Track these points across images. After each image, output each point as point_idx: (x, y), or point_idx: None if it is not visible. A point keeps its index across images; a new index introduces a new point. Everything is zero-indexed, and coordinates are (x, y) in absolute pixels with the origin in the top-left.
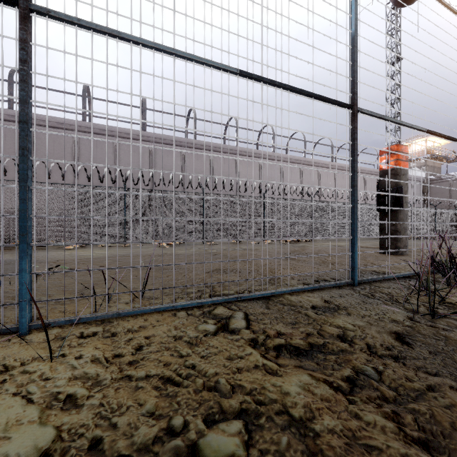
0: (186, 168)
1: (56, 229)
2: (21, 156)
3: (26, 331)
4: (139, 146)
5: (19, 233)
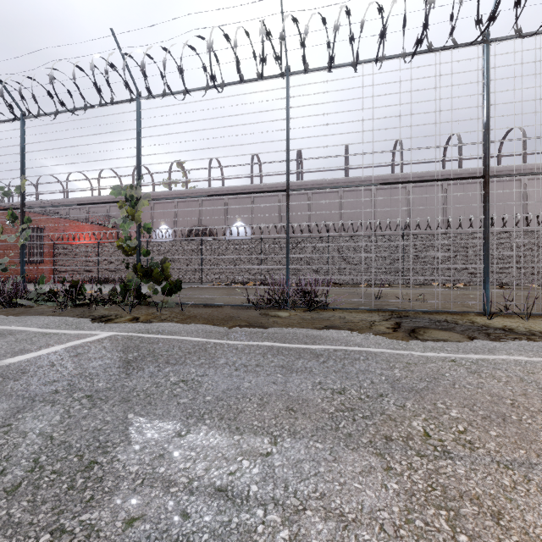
0: (449, 204)
1: (350, 272)
2: (486, 241)
3: (488, 314)
4: (395, 189)
5: (486, 273)
